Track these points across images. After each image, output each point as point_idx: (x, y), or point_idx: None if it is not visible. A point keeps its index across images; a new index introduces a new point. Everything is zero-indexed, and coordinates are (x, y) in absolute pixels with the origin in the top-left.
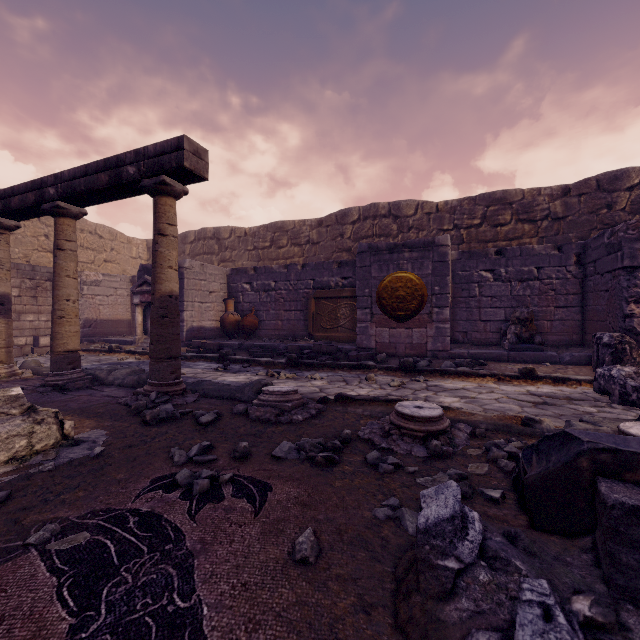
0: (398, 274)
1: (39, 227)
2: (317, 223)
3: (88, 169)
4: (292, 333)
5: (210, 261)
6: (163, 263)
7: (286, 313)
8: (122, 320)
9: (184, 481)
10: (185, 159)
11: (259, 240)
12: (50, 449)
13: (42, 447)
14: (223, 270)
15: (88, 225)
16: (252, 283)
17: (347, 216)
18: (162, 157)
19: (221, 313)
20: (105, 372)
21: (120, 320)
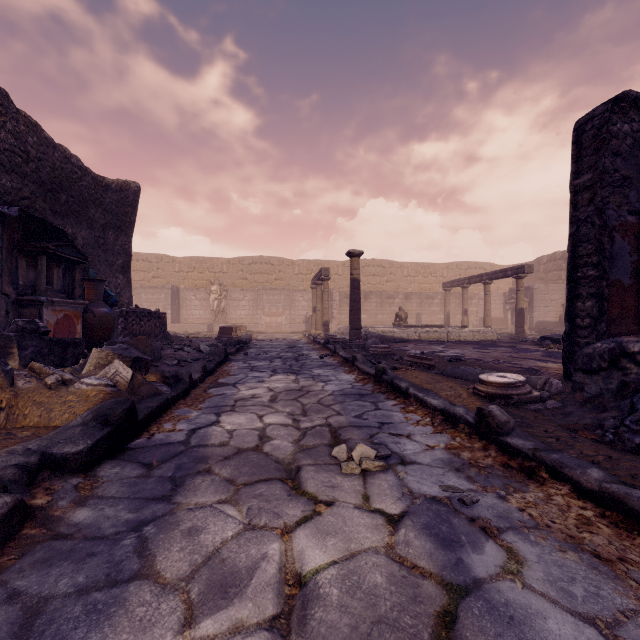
0: None
1: (457, 271)
2: None
3: (496, 272)
4: None
5: (558, 276)
6: (519, 299)
7: None
8: (498, 318)
9: (520, 341)
10: (525, 270)
11: None
12: (496, 339)
13: (494, 339)
14: (561, 286)
15: (478, 264)
16: None
17: None
18: (518, 270)
19: (560, 313)
20: (499, 334)
21: (497, 318)
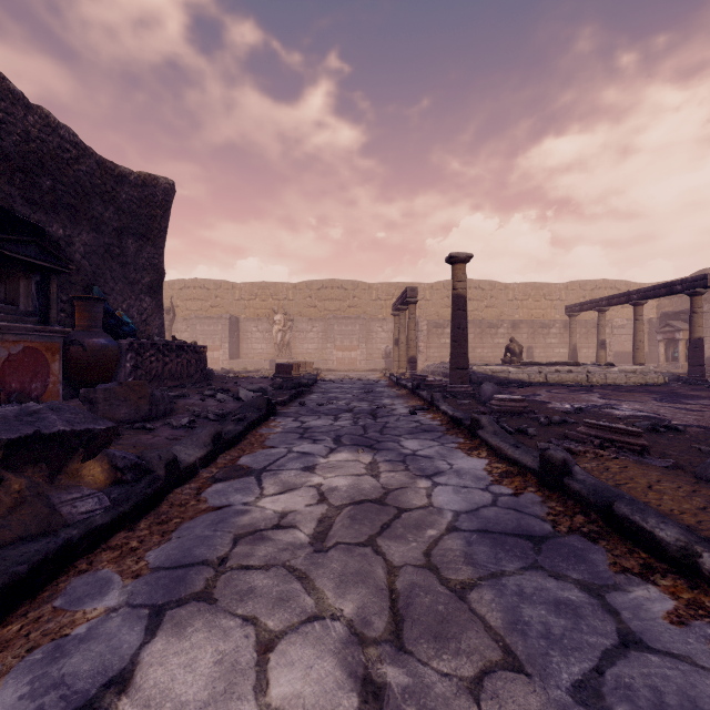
0: None
1: (579, 293)
2: None
3: (654, 288)
4: None
5: None
6: (695, 325)
7: None
8: None
9: (709, 387)
10: (707, 283)
11: None
12: (662, 383)
13: (660, 382)
14: None
15: (609, 283)
16: None
17: None
18: (695, 282)
19: None
20: None
21: None
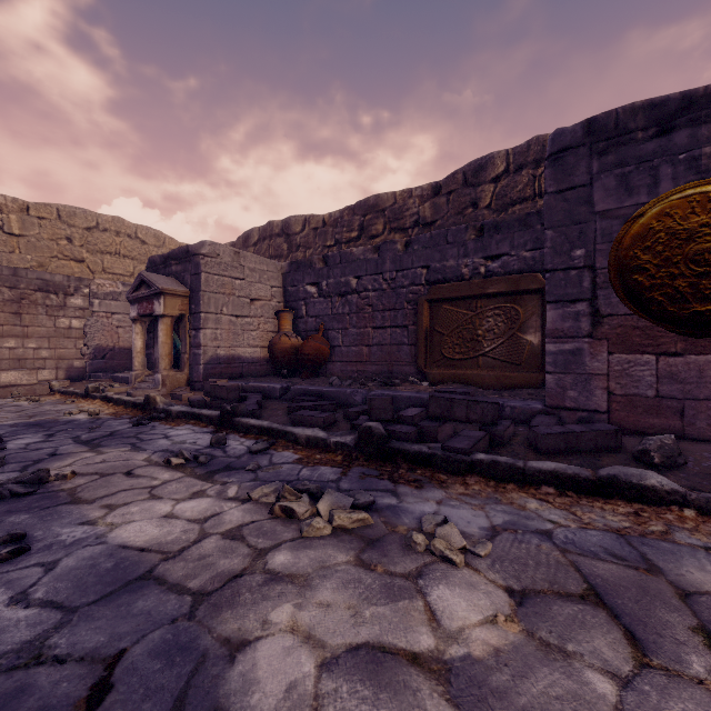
0: (694, 189)
1: (59, 227)
2: (431, 191)
3: None
4: (387, 368)
5: None
6: None
7: (376, 332)
8: None
9: None
10: None
11: (342, 230)
12: None
13: None
14: (276, 265)
15: (126, 226)
16: (320, 283)
17: (484, 169)
18: None
19: (272, 335)
20: None
21: None
